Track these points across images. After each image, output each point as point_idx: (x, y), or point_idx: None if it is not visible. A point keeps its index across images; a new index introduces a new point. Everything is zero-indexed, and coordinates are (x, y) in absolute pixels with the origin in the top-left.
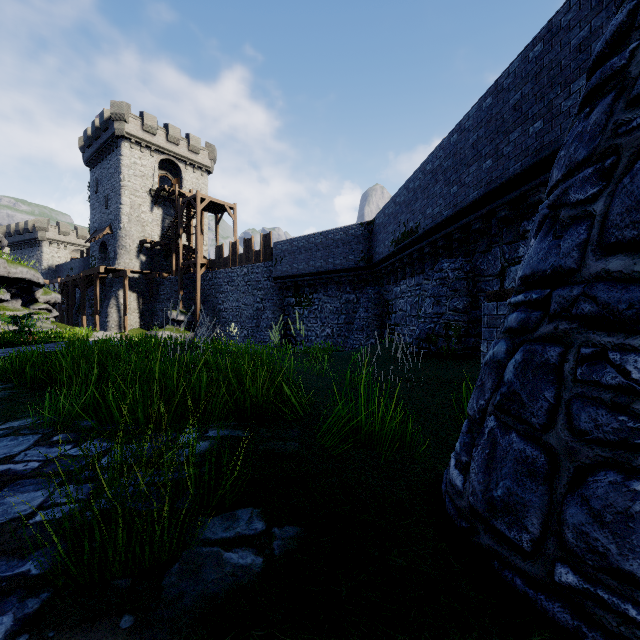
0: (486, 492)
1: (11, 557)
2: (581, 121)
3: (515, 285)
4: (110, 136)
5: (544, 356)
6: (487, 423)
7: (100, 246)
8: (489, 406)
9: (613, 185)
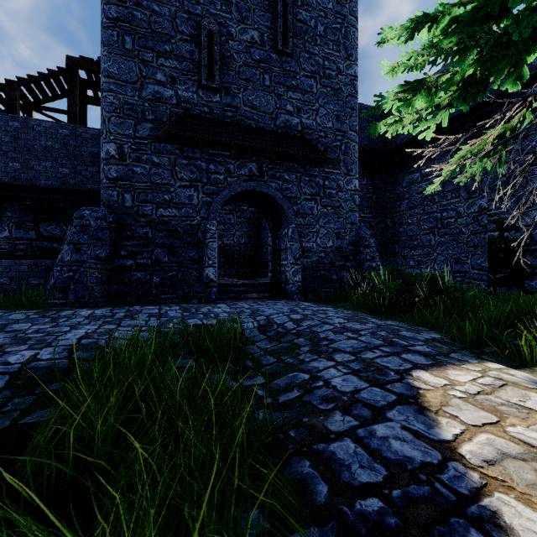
0: (77, 297)
1: (48, 313)
2: (81, 235)
3: (64, 261)
4: None
5: (84, 274)
6: (72, 287)
7: None
8: (71, 284)
9: (91, 250)
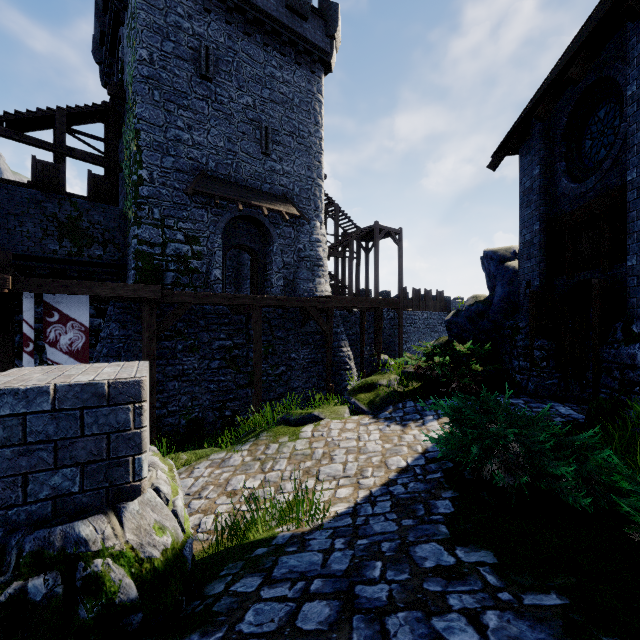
0: None
1: None
2: None
3: None
4: (310, 41)
5: None
6: None
7: (228, 220)
8: None
9: None
